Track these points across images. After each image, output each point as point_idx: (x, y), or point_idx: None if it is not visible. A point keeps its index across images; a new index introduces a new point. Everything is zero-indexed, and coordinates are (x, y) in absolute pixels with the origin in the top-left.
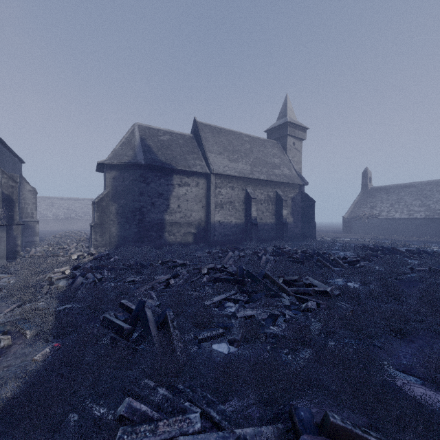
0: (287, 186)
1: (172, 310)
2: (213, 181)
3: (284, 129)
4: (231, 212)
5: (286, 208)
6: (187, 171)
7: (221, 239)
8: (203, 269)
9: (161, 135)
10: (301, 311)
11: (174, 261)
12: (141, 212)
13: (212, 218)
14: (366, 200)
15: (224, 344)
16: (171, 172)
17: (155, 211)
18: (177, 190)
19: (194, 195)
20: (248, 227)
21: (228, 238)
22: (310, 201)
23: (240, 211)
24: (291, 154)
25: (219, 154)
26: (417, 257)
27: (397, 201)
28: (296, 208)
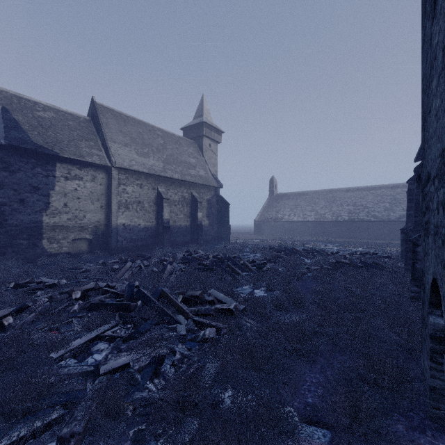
0: (203, 188)
1: None
2: (115, 176)
3: (201, 129)
4: (139, 213)
5: (201, 210)
6: (78, 161)
7: (127, 245)
8: (74, 293)
9: (39, 110)
10: (198, 342)
11: (39, 282)
12: None
13: (114, 220)
14: (272, 205)
15: None
16: (53, 160)
17: (26, 210)
18: (63, 184)
19: (89, 192)
20: (160, 231)
21: (135, 244)
22: (225, 203)
23: (151, 212)
24: (207, 155)
25: (125, 145)
26: (311, 256)
27: (295, 206)
28: (212, 211)
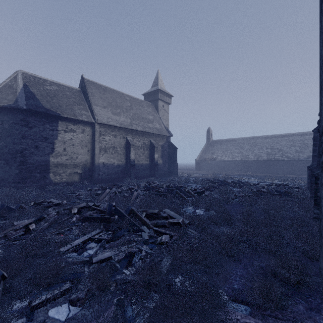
0: (158, 137)
1: (3, 272)
2: (98, 129)
3: (157, 94)
4: (114, 155)
5: (157, 153)
6: (73, 119)
7: (105, 177)
8: (73, 209)
9: (47, 85)
10: (157, 244)
11: (49, 201)
12: (22, 154)
13: (97, 160)
14: (209, 148)
15: (65, 306)
16: (56, 119)
17: (39, 153)
18: (63, 135)
19: (80, 140)
20: (128, 168)
21: (111, 177)
22: (174, 148)
23: (122, 154)
24: (161, 113)
25: (104, 107)
26: (238, 186)
27: (226, 149)
28: (165, 153)
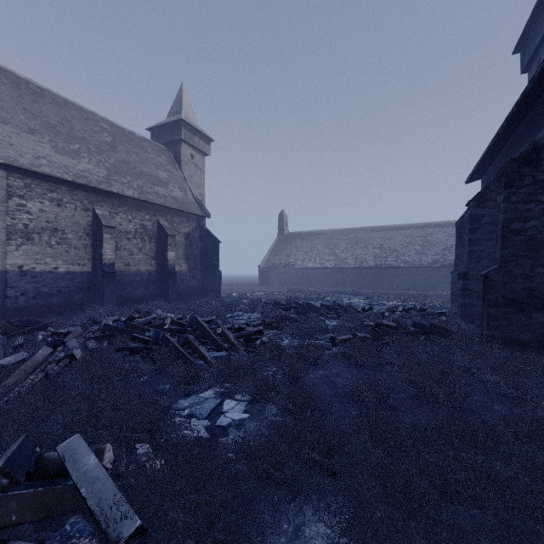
0: (178, 215)
1: None
2: (0, 181)
3: (177, 131)
4: (55, 249)
5: (174, 248)
6: None
7: (27, 304)
8: None
9: None
10: None
11: None
12: None
13: None
14: (282, 247)
15: None
16: None
17: None
18: None
19: None
20: (97, 279)
21: (47, 302)
22: (213, 240)
23: (81, 249)
24: (188, 170)
25: (29, 131)
26: (334, 314)
27: (311, 248)
28: (193, 250)
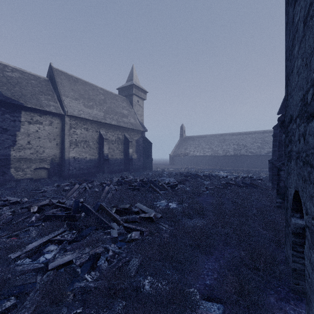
0: (133, 131)
1: None
2: (68, 122)
3: (131, 89)
4: (85, 149)
5: (131, 147)
6: (39, 110)
7: (76, 173)
8: (32, 208)
9: (8, 71)
10: (126, 242)
11: (5, 200)
12: None
13: (67, 154)
14: (182, 144)
15: None
16: (19, 109)
17: None
18: (27, 127)
19: (47, 133)
20: (101, 162)
21: (83, 172)
22: (149, 143)
23: (94, 149)
24: (136, 108)
25: (75, 99)
26: (209, 179)
27: (198, 145)
28: (139, 148)
